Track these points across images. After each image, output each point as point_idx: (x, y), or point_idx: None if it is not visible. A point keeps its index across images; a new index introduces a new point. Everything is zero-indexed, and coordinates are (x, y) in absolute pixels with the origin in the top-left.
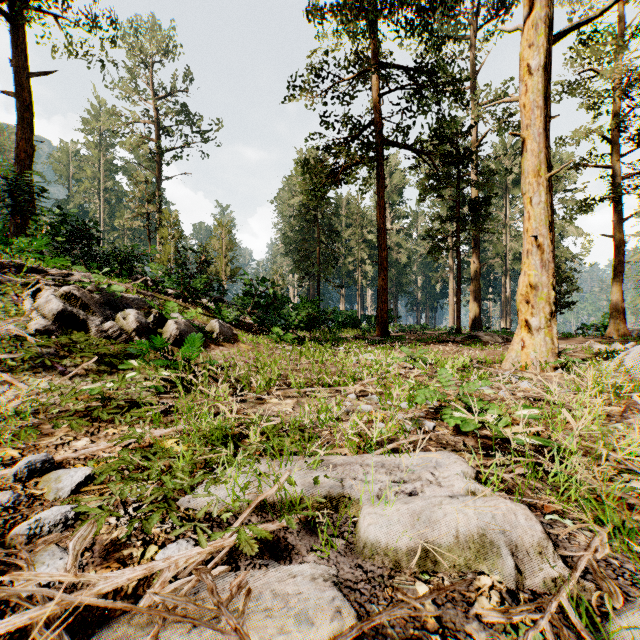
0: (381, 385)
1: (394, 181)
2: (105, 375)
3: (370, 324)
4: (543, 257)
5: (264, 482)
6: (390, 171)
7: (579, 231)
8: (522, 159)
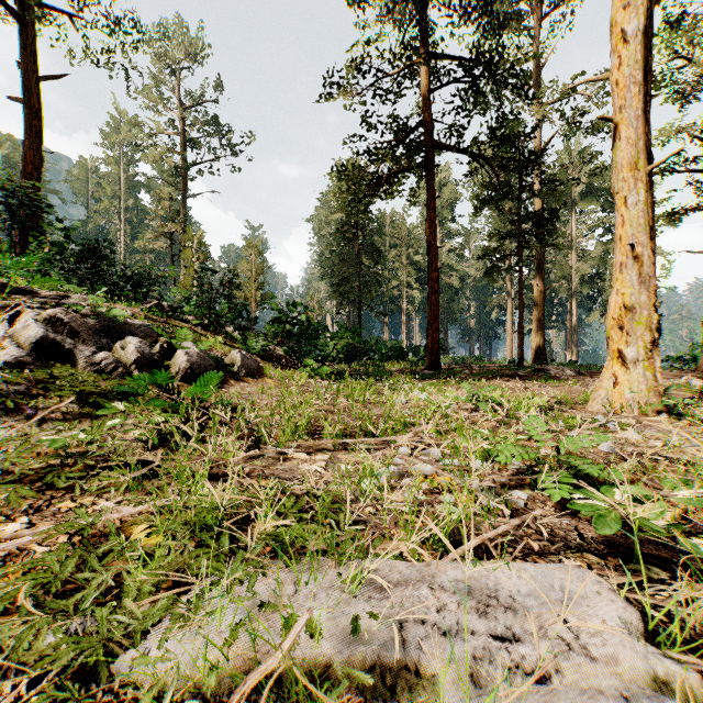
0: (440, 433)
1: (444, 195)
2: (75, 422)
3: (418, 356)
4: (642, 271)
5: (262, 638)
6: (440, 184)
7: (658, 250)
8: (614, 149)
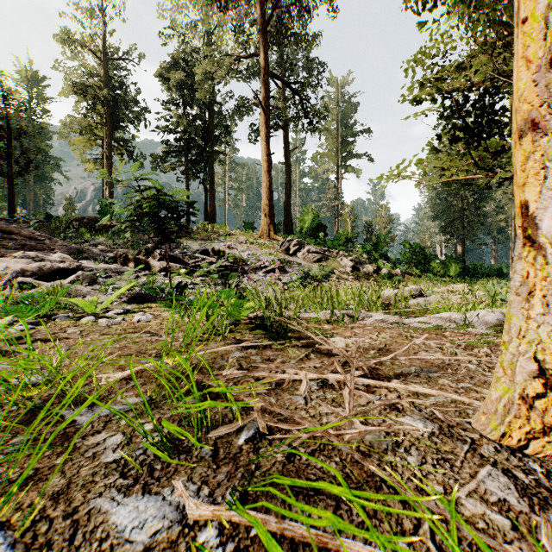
0: None
1: None
2: (380, 281)
3: None
4: None
5: None
6: None
7: None
8: None
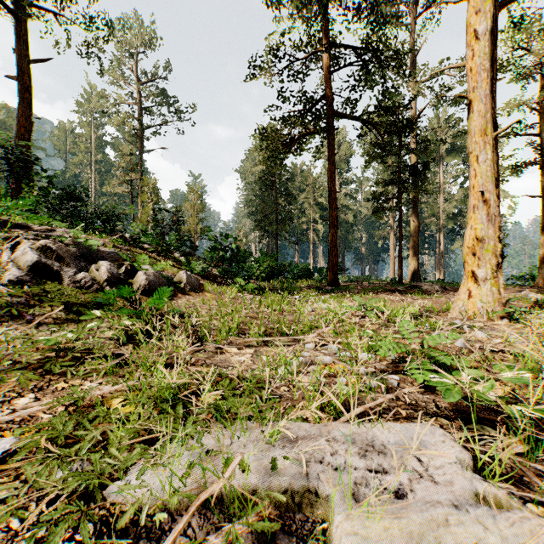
0: (337, 334)
1: (342, 152)
2: (65, 325)
3: (321, 275)
4: (489, 211)
5: (209, 471)
6: (338, 143)
7: (505, 194)
8: (468, 119)
